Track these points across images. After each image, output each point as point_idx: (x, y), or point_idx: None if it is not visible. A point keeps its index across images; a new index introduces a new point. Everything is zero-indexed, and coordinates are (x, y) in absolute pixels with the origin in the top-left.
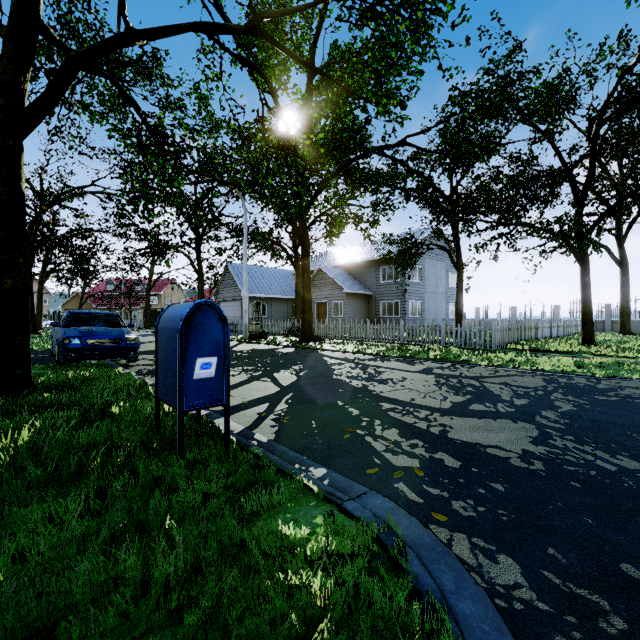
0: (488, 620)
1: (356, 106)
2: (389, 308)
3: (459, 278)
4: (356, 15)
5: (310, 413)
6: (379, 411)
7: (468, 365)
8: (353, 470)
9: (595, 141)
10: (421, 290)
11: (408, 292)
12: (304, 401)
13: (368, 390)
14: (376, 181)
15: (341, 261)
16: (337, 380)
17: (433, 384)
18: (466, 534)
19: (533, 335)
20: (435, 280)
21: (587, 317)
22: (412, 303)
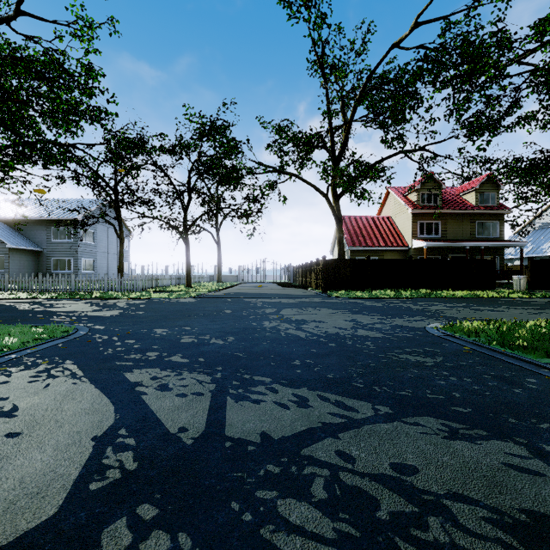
0: (83, 327)
1: (39, 157)
2: (62, 264)
3: (121, 245)
4: (40, 113)
5: (14, 318)
6: (56, 314)
7: (115, 299)
8: (46, 323)
9: (189, 185)
10: (94, 250)
11: (81, 251)
12: (5, 317)
13: (47, 310)
14: (48, 160)
15: (1, 214)
16: (23, 310)
17: (89, 306)
18: (83, 323)
19: (166, 283)
20: (107, 243)
21: (188, 273)
22: (85, 260)
